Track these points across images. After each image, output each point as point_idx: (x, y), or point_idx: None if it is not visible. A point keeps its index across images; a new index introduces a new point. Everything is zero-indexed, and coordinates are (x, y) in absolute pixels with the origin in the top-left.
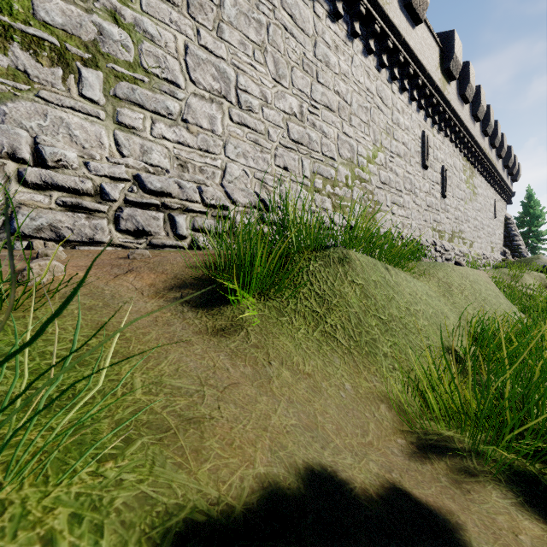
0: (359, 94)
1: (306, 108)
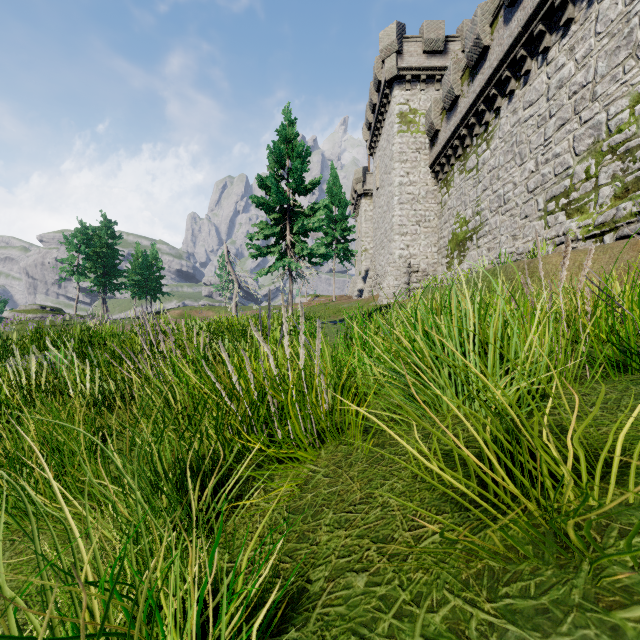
0: (611, 39)
1: (540, 155)
